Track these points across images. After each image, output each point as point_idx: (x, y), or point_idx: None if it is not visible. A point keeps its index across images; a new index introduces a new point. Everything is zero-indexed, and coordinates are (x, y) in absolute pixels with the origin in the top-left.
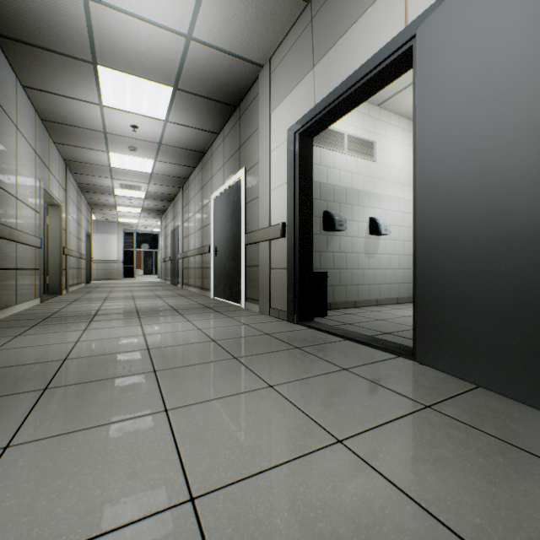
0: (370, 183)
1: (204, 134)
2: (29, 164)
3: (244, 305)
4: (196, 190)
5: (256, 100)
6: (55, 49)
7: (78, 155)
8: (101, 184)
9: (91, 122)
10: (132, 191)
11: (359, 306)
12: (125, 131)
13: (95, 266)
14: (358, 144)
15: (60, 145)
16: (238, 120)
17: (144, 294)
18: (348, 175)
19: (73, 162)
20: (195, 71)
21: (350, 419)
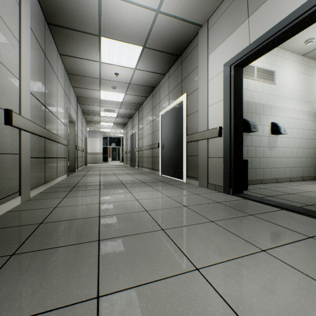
0: (271, 99)
1: (156, 75)
2: (62, 99)
3: (185, 180)
4: (148, 110)
5: (195, 49)
6: (79, 29)
7: (84, 93)
8: (94, 109)
9: (93, 73)
10: (109, 113)
11: (264, 183)
12: (111, 77)
13: (88, 156)
14: (263, 73)
15: (75, 88)
16: (180, 64)
17: (119, 172)
18: (256, 94)
19: (81, 97)
20: (157, 34)
21: None
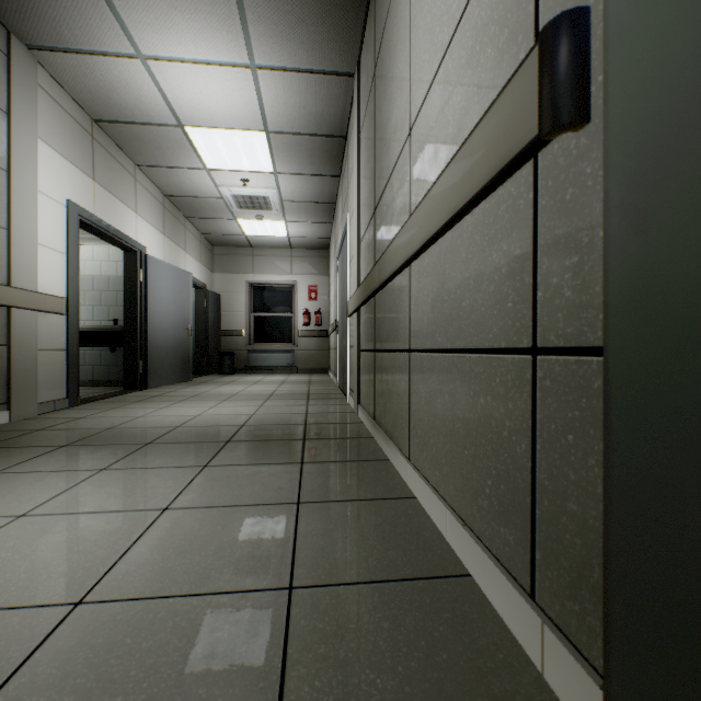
0: None
1: None
2: None
3: None
4: None
5: None
6: None
7: None
8: None
9: None
10: None
11: None
12: None
13: None
14: None
15: None
16: None
17: None
18: None
19: None
20: None
21: (207, 388)
